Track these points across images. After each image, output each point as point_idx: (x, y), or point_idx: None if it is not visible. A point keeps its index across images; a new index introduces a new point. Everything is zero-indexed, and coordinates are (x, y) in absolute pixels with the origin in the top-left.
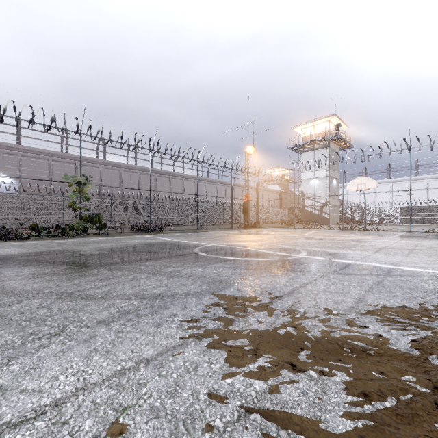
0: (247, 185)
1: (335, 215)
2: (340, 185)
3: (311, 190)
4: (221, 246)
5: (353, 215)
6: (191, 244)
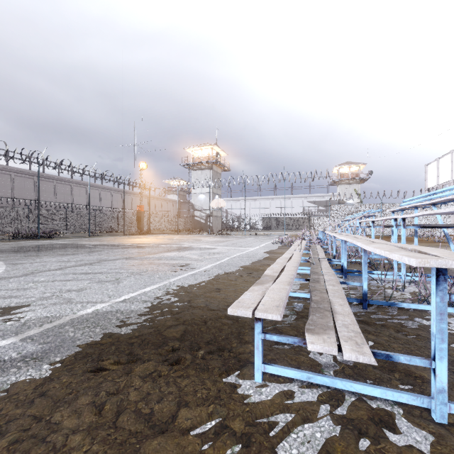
0: (141, 196)
1: (217, 224)
2: (227, 198)
3: (199, 203)
4: (105, 243)
5: (233, 224)
6: (83, 243)
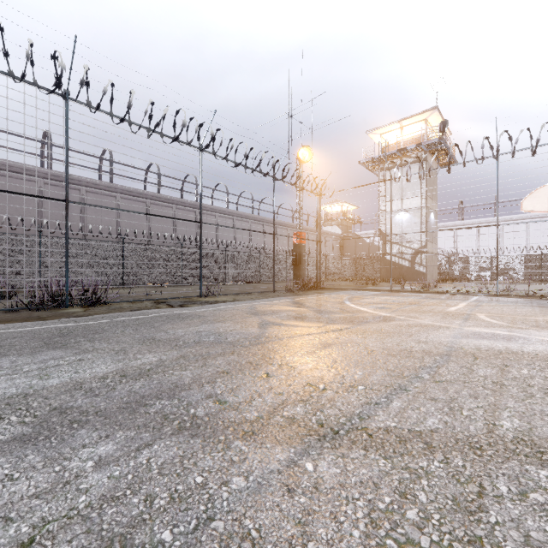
0: (299, 215)
1: (432, 269)
2: None
3: (396, 229)
4: None
5: (451, 268)
6: None
